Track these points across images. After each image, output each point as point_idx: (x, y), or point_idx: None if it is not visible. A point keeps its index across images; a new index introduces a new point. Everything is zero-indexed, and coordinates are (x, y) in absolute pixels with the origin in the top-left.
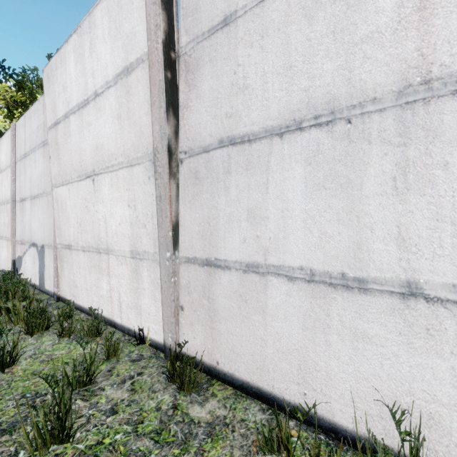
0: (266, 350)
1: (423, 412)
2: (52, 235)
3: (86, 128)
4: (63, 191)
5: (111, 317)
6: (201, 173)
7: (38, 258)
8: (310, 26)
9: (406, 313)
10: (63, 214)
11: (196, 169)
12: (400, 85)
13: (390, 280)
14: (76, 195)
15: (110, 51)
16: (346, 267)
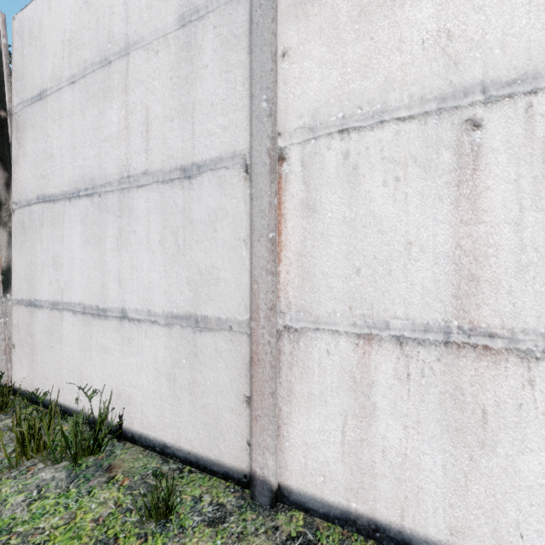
0: (63, 372)
1: (127, 394)
2: None
3: None
4: None
5: None
6: (26, 224)
7: None
8: (84, 119)
9: (122, 330)
10: None
11: (23, 220)
12: (120, 176)
13: (116, 308)
14: None
15: None
16: (99, 301)
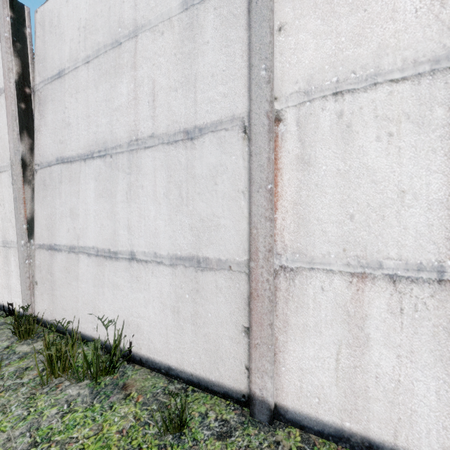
0: (78, 304)
1: (136, 324)
2: None
3: None
4: None
5: None
6: (47, 182)
7: None
8: (97, 93)
9: (131, 269)
10: None
11: (44, 178)
12: (129, 139)
13: (125, 251)
14: None
15: None
16: (110, 245)
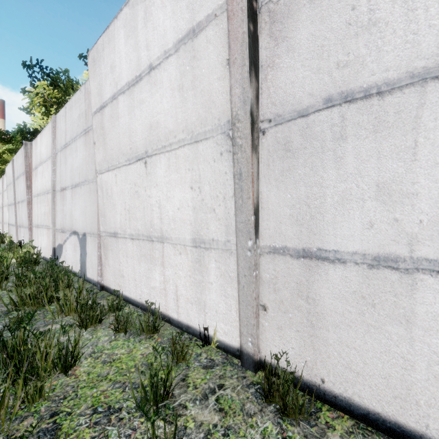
0: (413, 375)
1: None
2: (94, 223)
3: (138, 106)
4: (108, 177)
5: (165, 311)
6: (295, 144)
7: (79, 246)
8: None
9: None
10: (109, 201)
11: (286, 139)
12: None
13: None
14: (123, 180)
15: (170, 15)
16: None
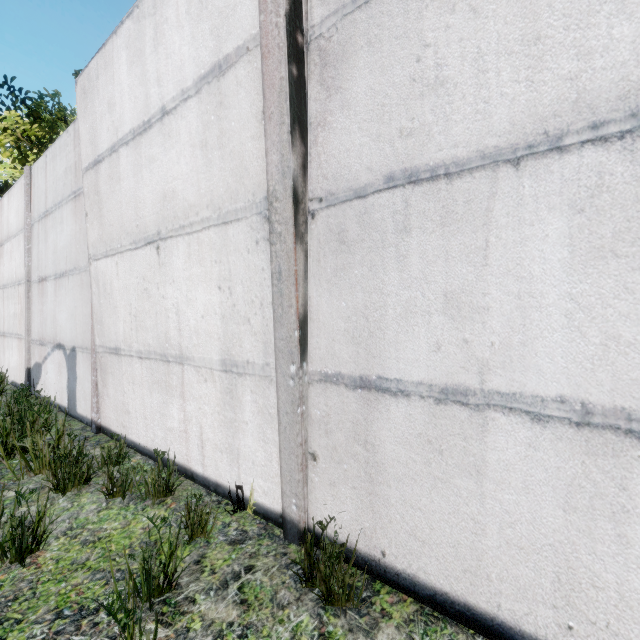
0: (484, 542)
1: None
2: (88, 332)
3: (147, 166)
4: (107, 266)
5: (186, 463)
6: (351, 234)
7: (66, 366)
8: None
9: None
10: (108, 301)
11: (340, 227)
12: None
13: None
14: (128, 271)
15: (189, 41)
16: None
